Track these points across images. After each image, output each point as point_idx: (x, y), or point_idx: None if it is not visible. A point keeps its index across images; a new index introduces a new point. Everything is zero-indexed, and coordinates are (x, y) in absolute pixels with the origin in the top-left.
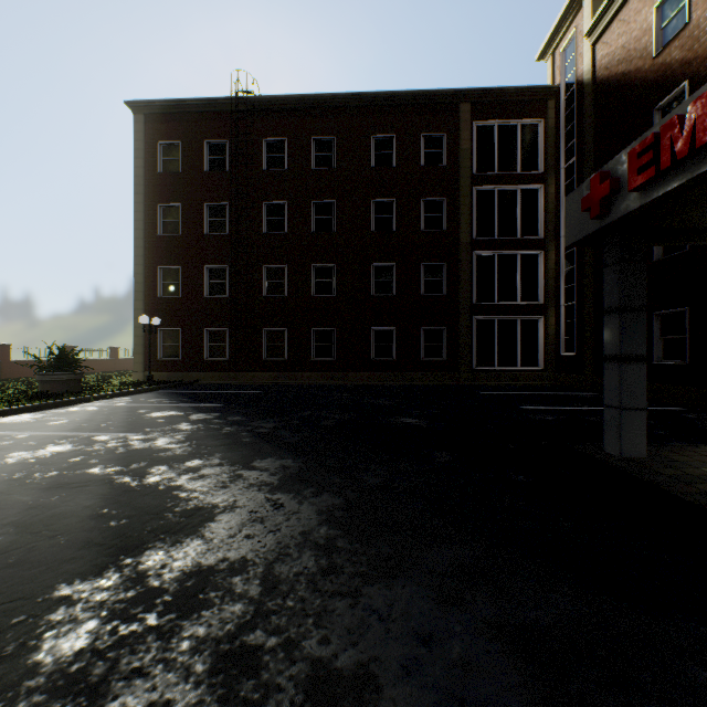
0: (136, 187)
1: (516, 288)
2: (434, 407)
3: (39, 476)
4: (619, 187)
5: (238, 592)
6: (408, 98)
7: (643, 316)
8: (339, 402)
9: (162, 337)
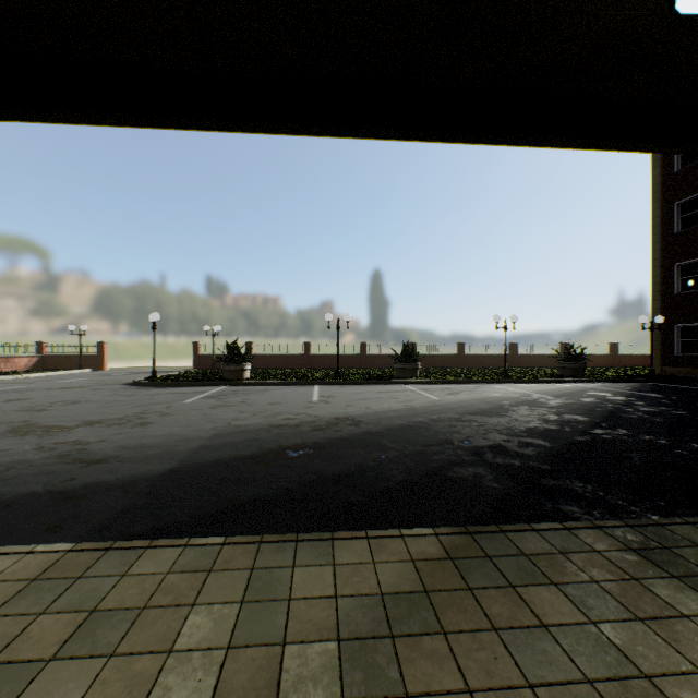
0: (652, 196)
1: None
2: None
3: (487, 400)
4: None
5: (471, 424)
6: None
7: None
8: None
9: (679, 333)
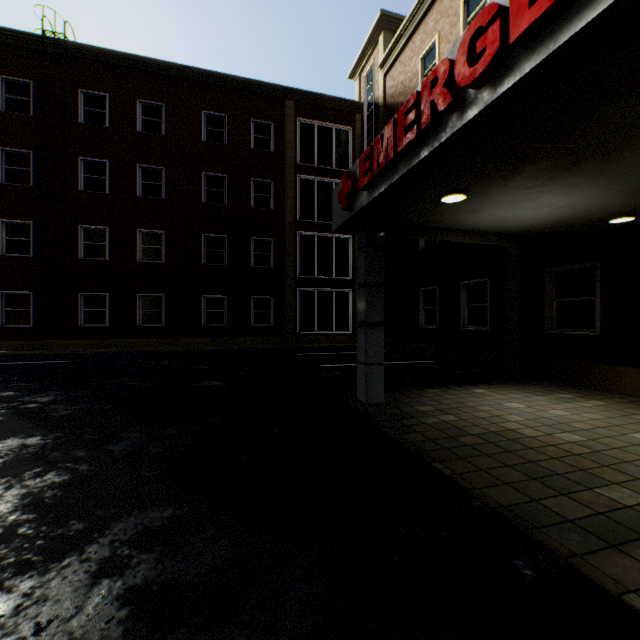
0: None
1: (332, 265)
2: (246, 369)
3: None
4: (358, 186)
5: None
6: (238, 84)
7: (382, 291)
8: (153, 369)
9: None
